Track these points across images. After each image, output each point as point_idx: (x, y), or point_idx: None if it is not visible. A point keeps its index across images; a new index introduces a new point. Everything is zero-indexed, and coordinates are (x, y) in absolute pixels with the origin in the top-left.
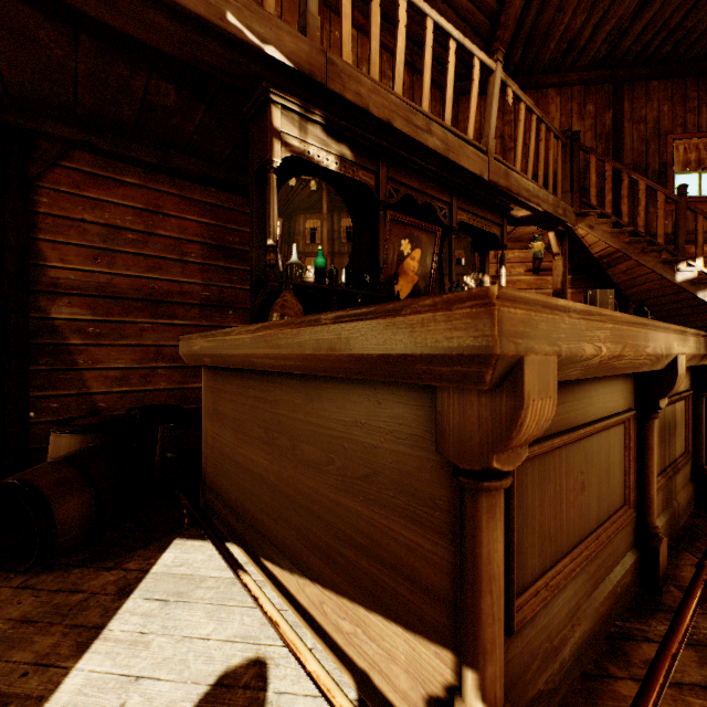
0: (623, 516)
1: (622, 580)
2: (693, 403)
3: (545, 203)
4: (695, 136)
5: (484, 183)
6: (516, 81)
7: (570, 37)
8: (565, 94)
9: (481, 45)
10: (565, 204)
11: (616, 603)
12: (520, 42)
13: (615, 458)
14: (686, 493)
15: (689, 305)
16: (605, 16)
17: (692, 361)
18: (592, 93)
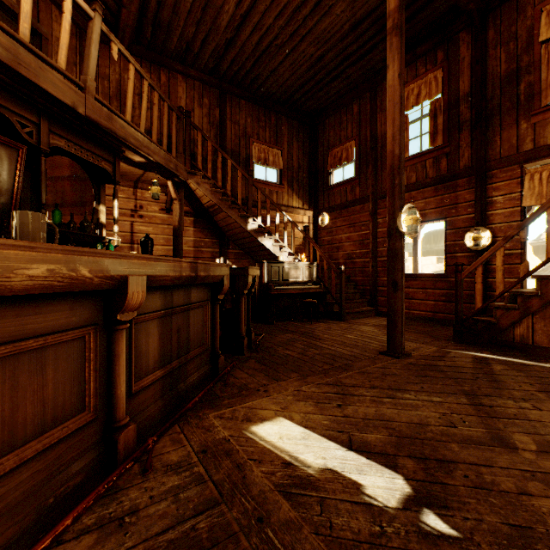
0: (72, 425)
1: (61, 488)
2: (212, 309)
3: (156, 155)
4: (264, 144)
5: (87, 118)
6: (152, 54)
7: (187, 40)
8: (189, 83)
9: (113, 4)
10: (177, 162)
11: (45, 516)
12: (149, 22)
13: (63, 373)
14: (200, 373)
15: (257, 245)
16: (208, 37)
17: (178, 281)
18: (208, 91)
